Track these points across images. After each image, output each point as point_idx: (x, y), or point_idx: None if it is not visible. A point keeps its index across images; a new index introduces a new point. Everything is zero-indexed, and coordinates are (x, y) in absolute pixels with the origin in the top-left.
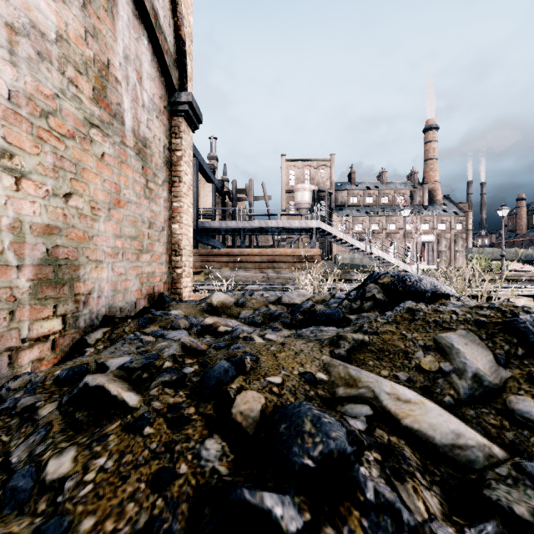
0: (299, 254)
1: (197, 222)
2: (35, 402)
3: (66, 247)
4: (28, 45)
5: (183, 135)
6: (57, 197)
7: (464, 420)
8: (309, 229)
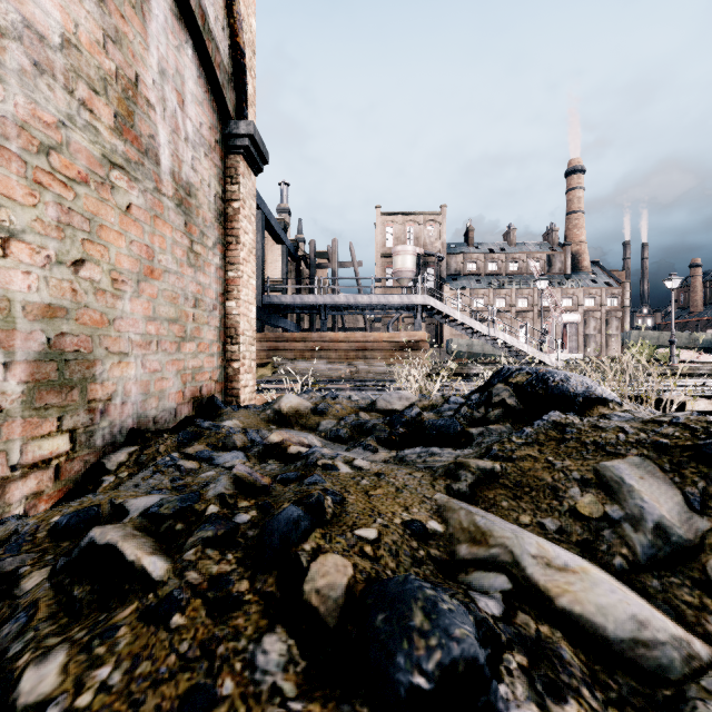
0: (399, 340)
1: (262, 296)
2: (17, 568)
3: (76, 335)
4: (20, 52)
5: (241, 180)
6: (63, 265)
7: (644, 595)
8: (412, 305)
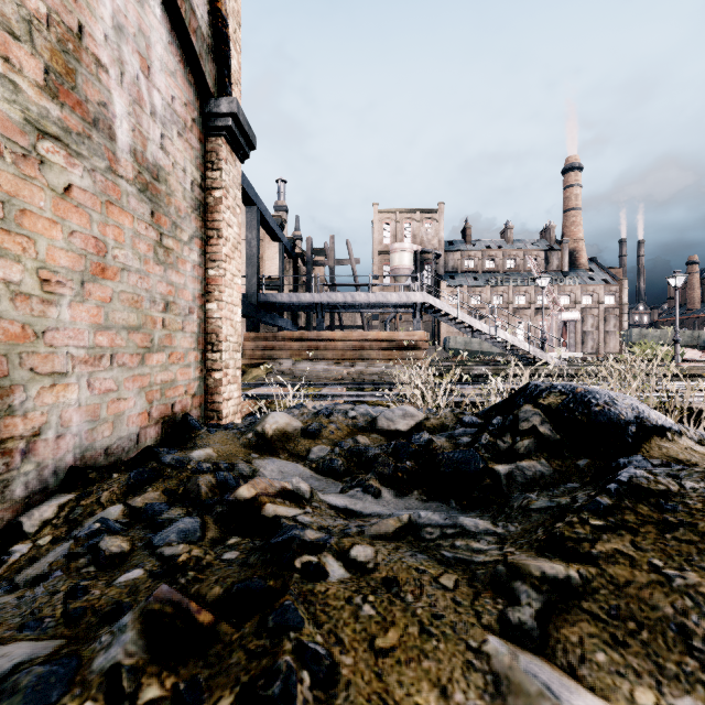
0: (397, 340)
1: (258, 295)
2: None
3: None
4: None
5: (223, 165)
6: None
7: None
8: (411, 304)
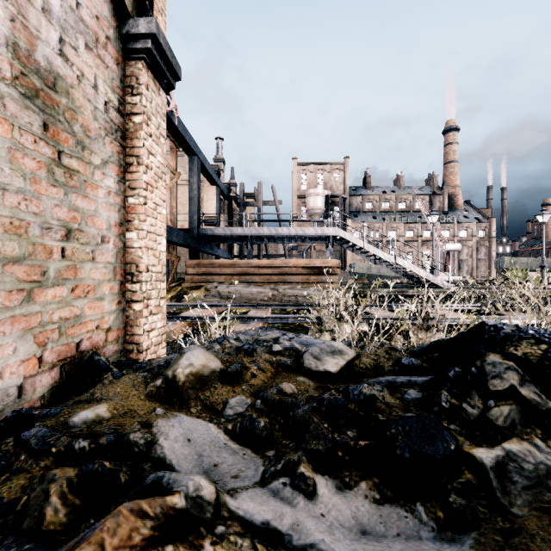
0: (314, 266)
1: (198, 229)
2: None
3: None
4: None
5: (144, 90)
6: None
7: None
8: (324, 236)
